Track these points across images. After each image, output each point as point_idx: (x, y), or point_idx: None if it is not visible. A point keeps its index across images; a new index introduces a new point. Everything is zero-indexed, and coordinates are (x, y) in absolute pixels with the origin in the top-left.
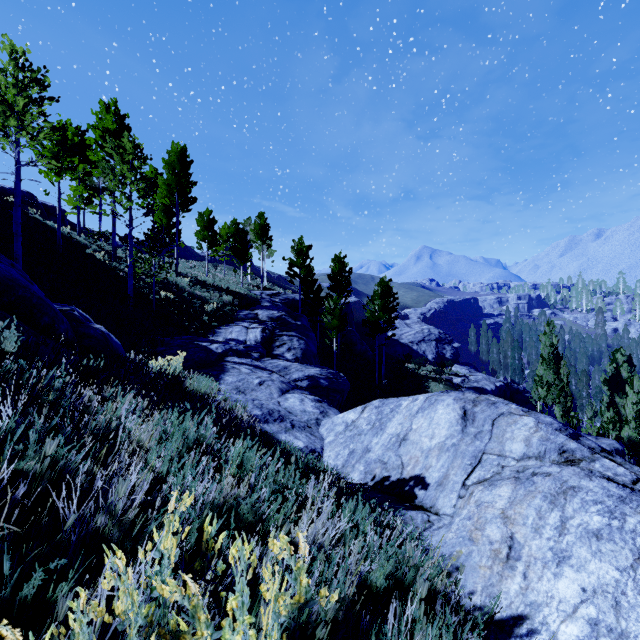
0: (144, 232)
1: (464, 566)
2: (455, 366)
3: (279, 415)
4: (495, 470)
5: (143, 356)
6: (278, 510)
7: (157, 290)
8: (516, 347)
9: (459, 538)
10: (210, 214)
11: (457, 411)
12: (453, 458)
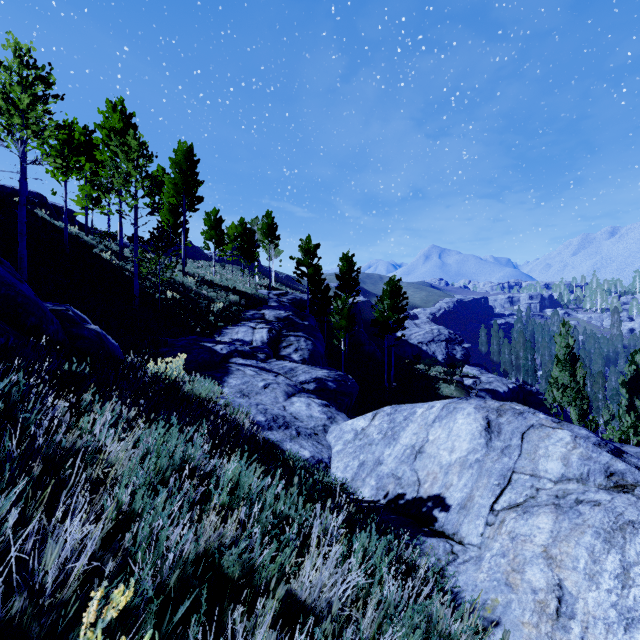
0: (149, 231)
1: (509, 633)
2: (466, 367)
3: (284, 421)
4: (528, 493)
5: (144, 358)
6: (275, 551)
7: (163, 290)
8: (529, 348)
9: (493, 581)
10: (217, 213)
11: (479, 421)
12: (477, 476)
